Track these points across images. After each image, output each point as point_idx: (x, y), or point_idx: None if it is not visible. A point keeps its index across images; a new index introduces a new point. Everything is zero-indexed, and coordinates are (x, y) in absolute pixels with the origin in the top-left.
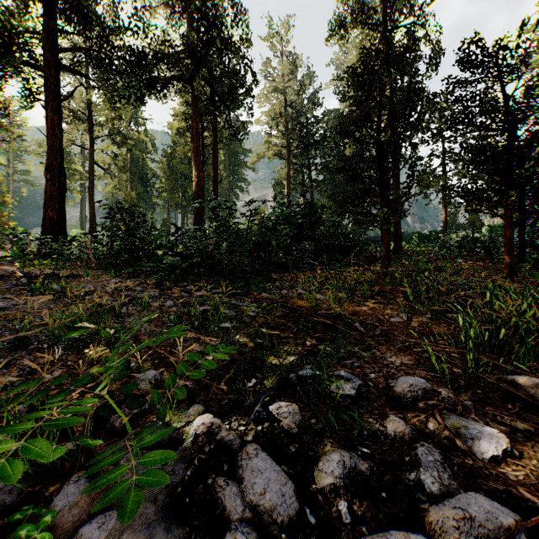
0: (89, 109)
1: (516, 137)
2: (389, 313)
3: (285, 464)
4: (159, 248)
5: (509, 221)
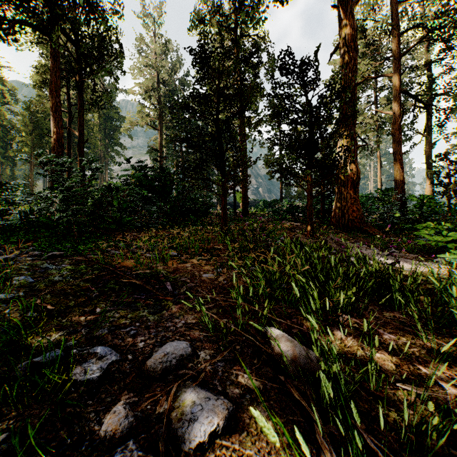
0: None
1: None
2: (206, 269)
3: None
4: None
5: (310, 193)
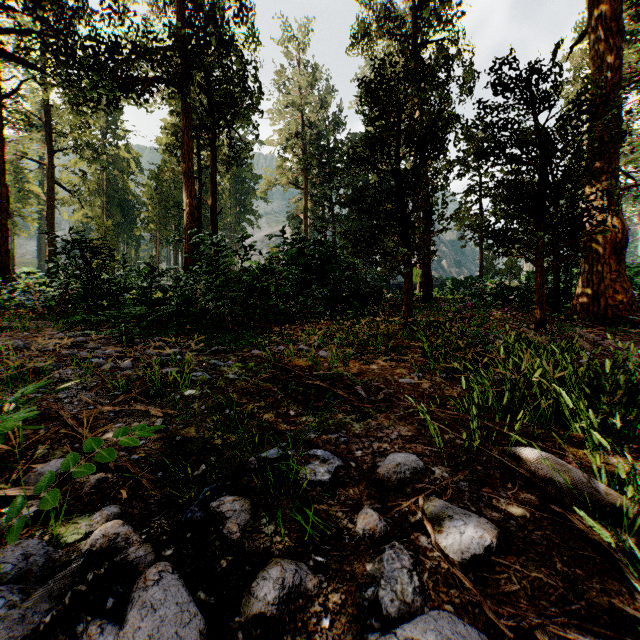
0: (48, 113)
1: (551, 174)
2: (400, 373)
3: (206, 588)
4: (129, 293)
5: (540, 266)
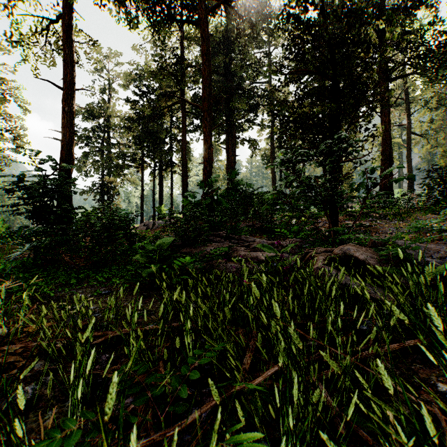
0: (407, 93)
1: None
2: None
3: None
4: None
5: None
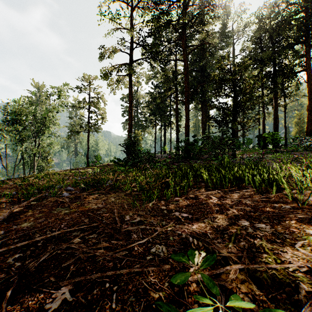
0: None
1: None
2: None
3: None
4: None
5: None
